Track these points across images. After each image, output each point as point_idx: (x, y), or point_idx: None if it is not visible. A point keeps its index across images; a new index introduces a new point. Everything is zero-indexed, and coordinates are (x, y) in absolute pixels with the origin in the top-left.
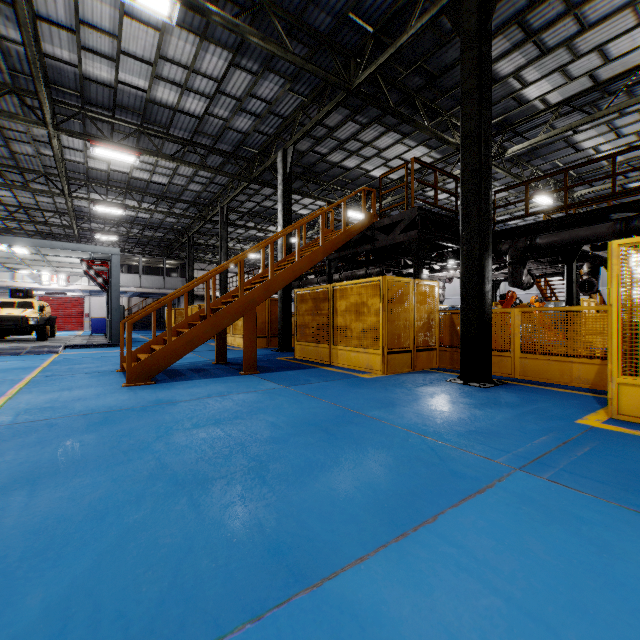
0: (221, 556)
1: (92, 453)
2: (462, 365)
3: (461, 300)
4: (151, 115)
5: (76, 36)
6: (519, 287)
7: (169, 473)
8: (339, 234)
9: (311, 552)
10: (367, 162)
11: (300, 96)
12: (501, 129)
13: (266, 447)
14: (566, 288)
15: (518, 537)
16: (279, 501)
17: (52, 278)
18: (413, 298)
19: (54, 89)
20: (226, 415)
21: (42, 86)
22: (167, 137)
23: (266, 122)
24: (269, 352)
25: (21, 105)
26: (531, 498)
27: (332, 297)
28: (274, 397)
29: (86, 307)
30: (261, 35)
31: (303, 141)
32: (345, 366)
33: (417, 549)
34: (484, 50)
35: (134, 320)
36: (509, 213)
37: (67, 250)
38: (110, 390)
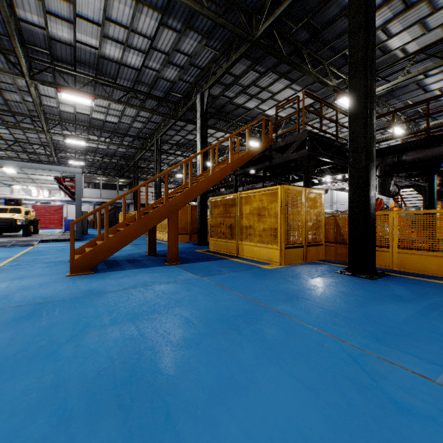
0: None
1: None
2: (350, 259)
3: (349, 204)
4: (102, 68)
5: (41, 3)
6: (387, 195)
7: (60, 397)
8: (244, 153)
9: None
10: (263, 103)
11: (213, 50)
12: None
13: (176, 353)
14: (427, 195)
15: None
16: None
17: (39, 192)
18: (305, 203)
19: (30, 48)
20: (144, 308)
21: (17, 43)
22: (115, 86)
23: (188, 72)
24: (190, 245)
25: (7, 62)
26: None
27: (238, 203)
28: (190, 288)
29: (64, 212)
30: None
31: (216, 87)
32: (249, 258)
33: None
34: None
35: (76, 221)
36: None
37: (43, 170)
38: (54, 279)
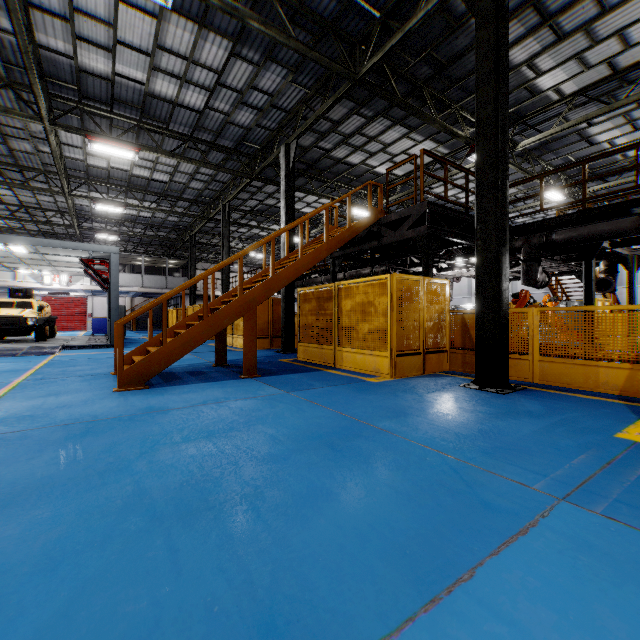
0: (196, 634)
1: (63, 474)
2: (477, 369)
3: (476, 299)
4: (150, 109)
5: (70, 25)
6: (533, 286)
7: (147, 502)
8: (344, 230)
9: (315, 628)
10: (372, 158)
11: (303, 88)
12: (512, 122)
13: (263, 467)
14: (584, 286)
15: (585, 605)
16: (275, 545)
17: (54, 278)
18: (423, 297)
19: (50, 82)
20: (221, 426)
21: (36, 78)
22: (167, 132)
23: (268, 116)
24: (271, 353)
25: (17, 100)
26: (587, 542)
27: (337, 296)
28: (274, 404)
29: (89, 307)
30: (262, 20)
31: (306, 136)
32: (350, 369)
33: (455, 625)
34: (501, 29)
35: (126, 321)
36: (518, 210)
37: (65, 249)
38: (99, 396)
